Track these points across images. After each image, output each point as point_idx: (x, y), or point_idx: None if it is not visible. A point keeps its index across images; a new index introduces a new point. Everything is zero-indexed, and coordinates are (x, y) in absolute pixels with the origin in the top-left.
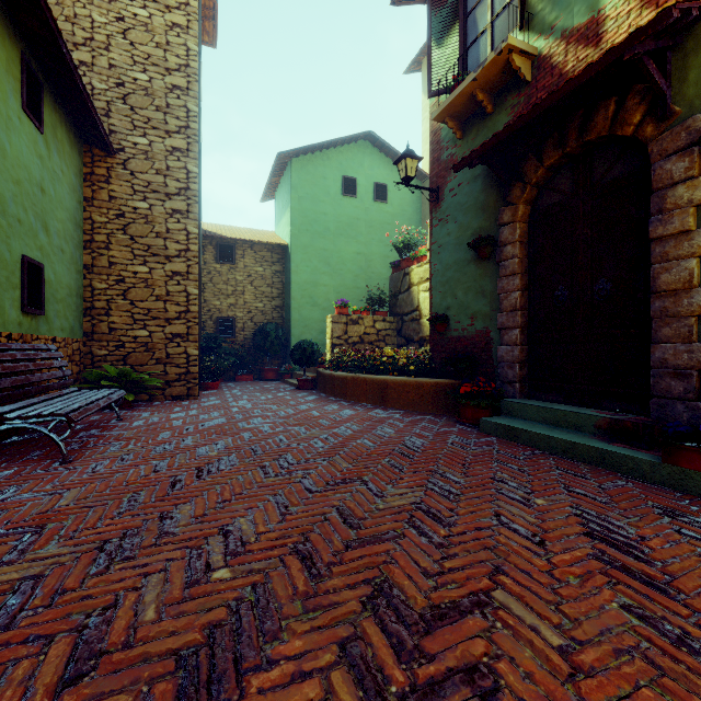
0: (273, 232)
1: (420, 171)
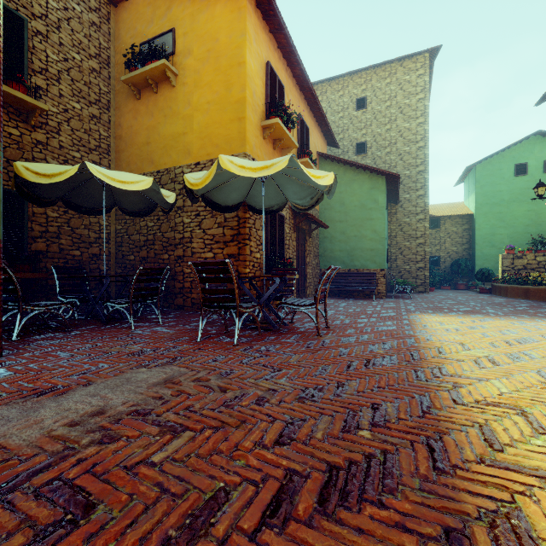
0: (462, 203)
1: None
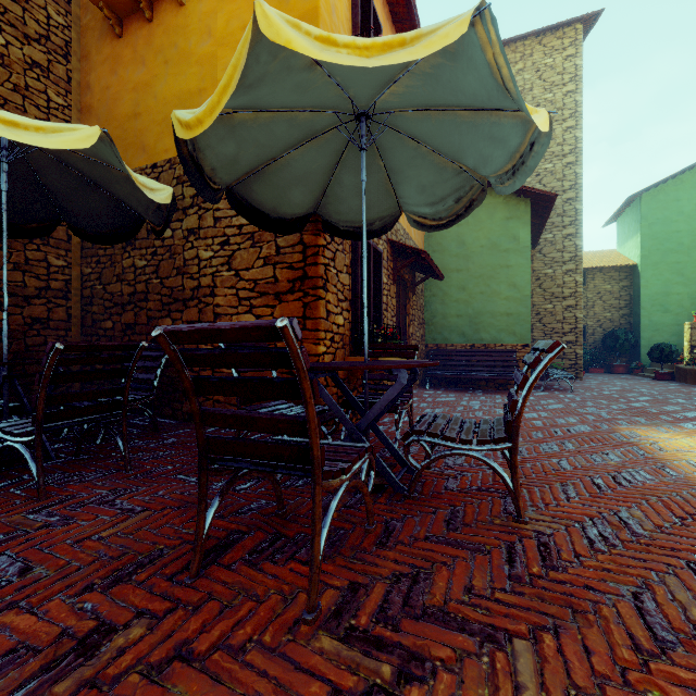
0: (614, 251)
1: None
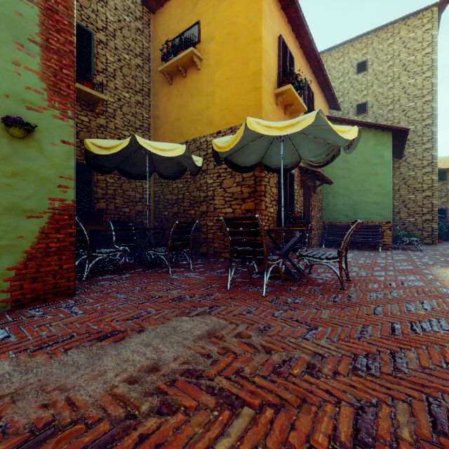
0: None
1: None
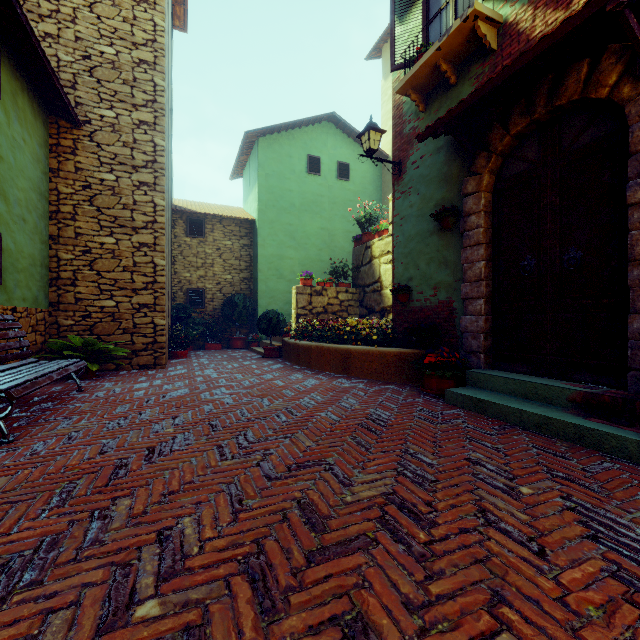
0: (241, 208)
1: (380, 151)
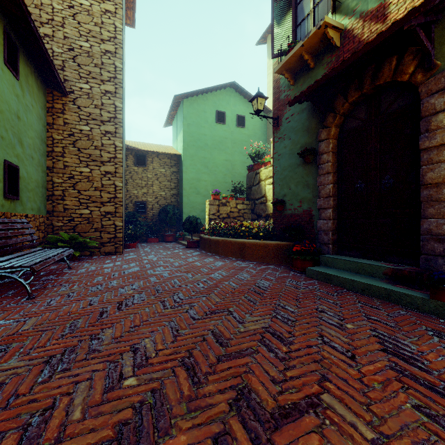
0: (171, 147)
1: (265, 107)
